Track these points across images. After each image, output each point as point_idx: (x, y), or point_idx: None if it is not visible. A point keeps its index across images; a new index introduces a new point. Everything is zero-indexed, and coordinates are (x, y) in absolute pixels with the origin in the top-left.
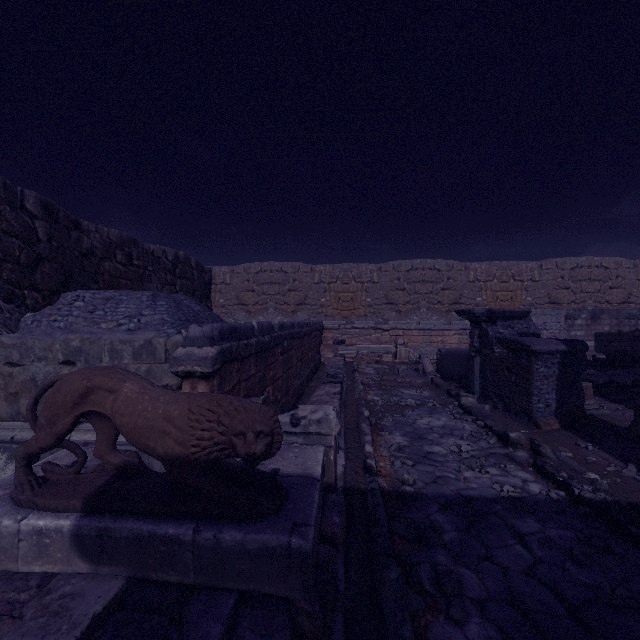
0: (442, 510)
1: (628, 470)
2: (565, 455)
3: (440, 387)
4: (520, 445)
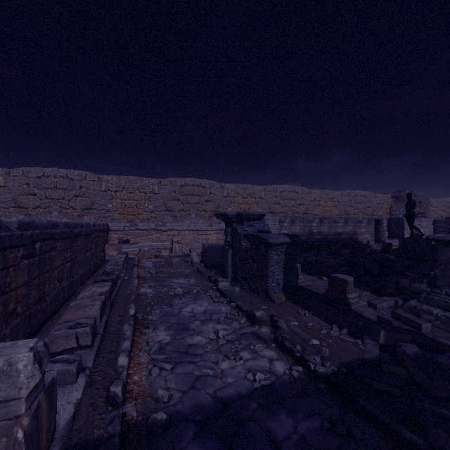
0: (198, 435)
1: (334, 331)
2: (293, 324)
3: (203, 274)
4: (263, 321)
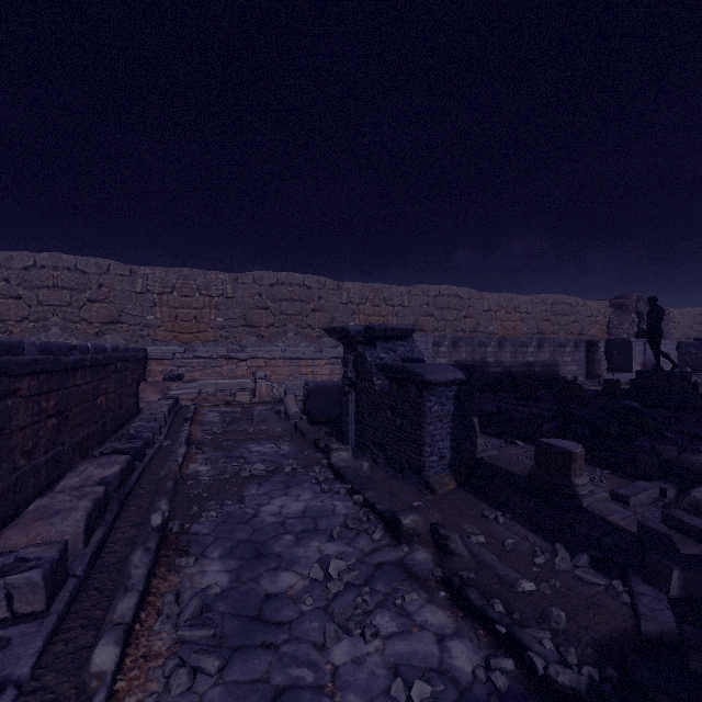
0: None
1: (561, 559)
2: (476, 541)
3: (306, 436)
4: (417, 536)
